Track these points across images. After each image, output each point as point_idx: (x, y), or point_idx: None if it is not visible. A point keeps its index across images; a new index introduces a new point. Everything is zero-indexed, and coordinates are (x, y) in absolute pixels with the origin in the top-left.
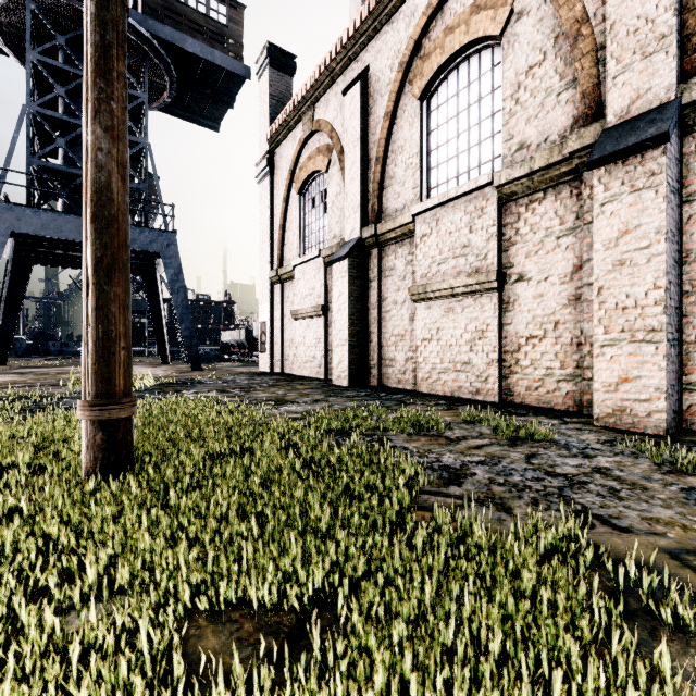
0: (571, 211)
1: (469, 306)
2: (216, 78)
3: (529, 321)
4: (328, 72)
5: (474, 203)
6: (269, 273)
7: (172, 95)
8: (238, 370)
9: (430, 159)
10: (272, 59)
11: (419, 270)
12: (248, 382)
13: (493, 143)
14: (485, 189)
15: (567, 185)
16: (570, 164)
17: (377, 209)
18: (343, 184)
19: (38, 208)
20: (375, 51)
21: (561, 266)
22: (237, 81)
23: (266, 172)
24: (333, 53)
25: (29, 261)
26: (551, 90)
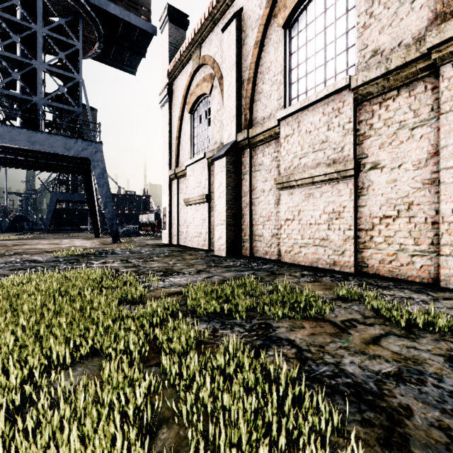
0: (426, 104)
1: (327, 191)
2: (132, 35)
3: (382, 203)
4: (211, 17)
5: (332, 105)
6: (168, 172)
7: (101, 46)
8: (147, 242)
9: (291, 75)
10: (171, 16)
11: (283, 164)
12: (149, 252)
13: (347, 55)
14: (342, 92)
15: (421, 81)
16: (427, 60)
17: (249, 118)
18: (222, 102)
19: None
20: None
21: (415, 154)
22: (147, 37)
23: (167, 98)
24: (214, 1)
25: None
26: None
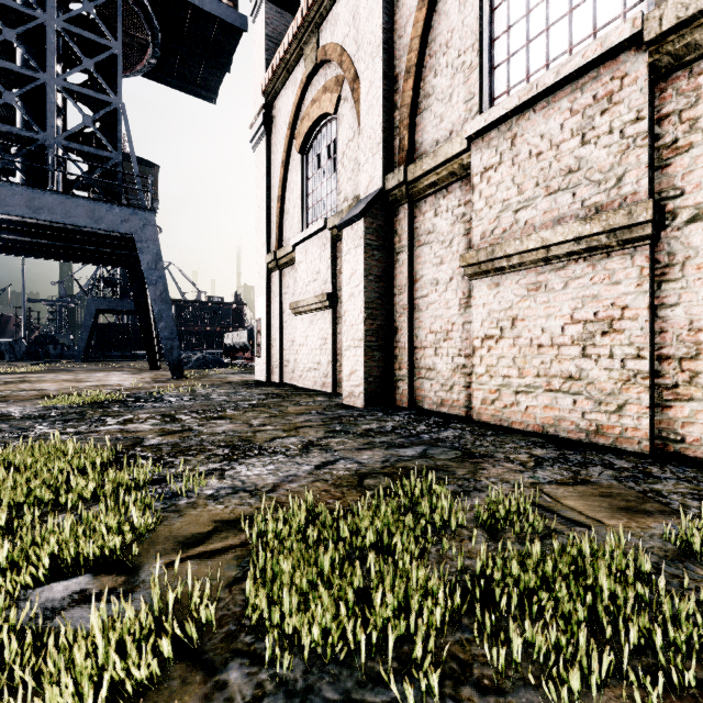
0: None
1: (580, 276)
2: (208, 33)
3: None
4: None
5: (592, 90)
6: (265, 258)
7: (157, 54)
8: (229, 378)
9: (494, 51)
10: None
11: (478, 226)
12: (224, 398)
13: None
14: (618, 57)
15: None
16: None
17: (408, 145)
18: (357, 124)
19: None
20: None
21: None
22: (233, 35)
23: (262, 132)
24: None
25: None
26: None
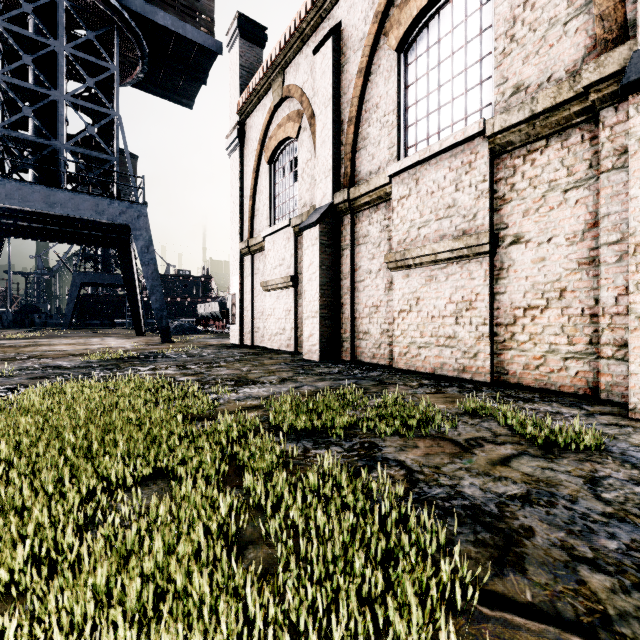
0: (582, 159)
1: (454, 273)
2: (189, 54)
3: (527, 289)
4: (299, 33)
5: (461, 158)
6: (239, 245)
7: (145, 70)
8: (209, 342)
9: (407, 116)
10: (242, 29)
11: (396, 235)
12: (214, 356)
13: (481, 90)
14: (474, 141)
15: (576, 128)
16: (583, 102)
17: (350, 172)
18: (313, 150)
19: (2, 177)
20: (348, 5)
21: (569, 225)
22: (209, 56)
23: (237, 143)
24: (303, 12)
25: (2, 234)
26: (556, 20)
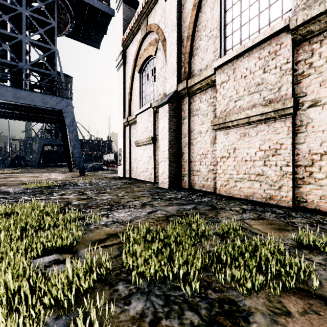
0: None
1: (263, 130)
2: (96, 17)
3: (324, 140)
4: None
5: (268, 49)
6: (122, 120)
7: (72, 26)
8: (106, 175)
9: (226, 30)
10: None
11: (219, 107)
12: (105, 184)
13: (282, 2)
14: (279, 35)
15: None
16: None
17: (188, 70)
18: (165, 60)
19: None
20: None
21: None
22: (107, 18)
23: (121, 63)
24: None
25: None
26: None
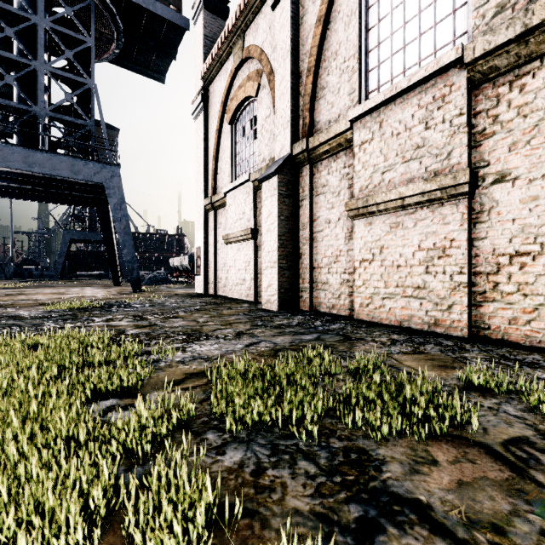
0: None
1: (424, 218)
2: (159, 30)
3: (514, 233)
4: None
5: (432, 93)
6: (203, 201)
7: (120, 45)
8: (176, 291)
9: (368, 60)
10: (206, 2)
11: (357, 182)
12: (176, 305)
13: (454, 20)
14: (448, 72)
15: None
16: None
17: (309, 123)
18: (272, 105)
19: None
20: None
21: None
22: (178, 32)
23: (201, 107)
24: None
25: None
26: None
